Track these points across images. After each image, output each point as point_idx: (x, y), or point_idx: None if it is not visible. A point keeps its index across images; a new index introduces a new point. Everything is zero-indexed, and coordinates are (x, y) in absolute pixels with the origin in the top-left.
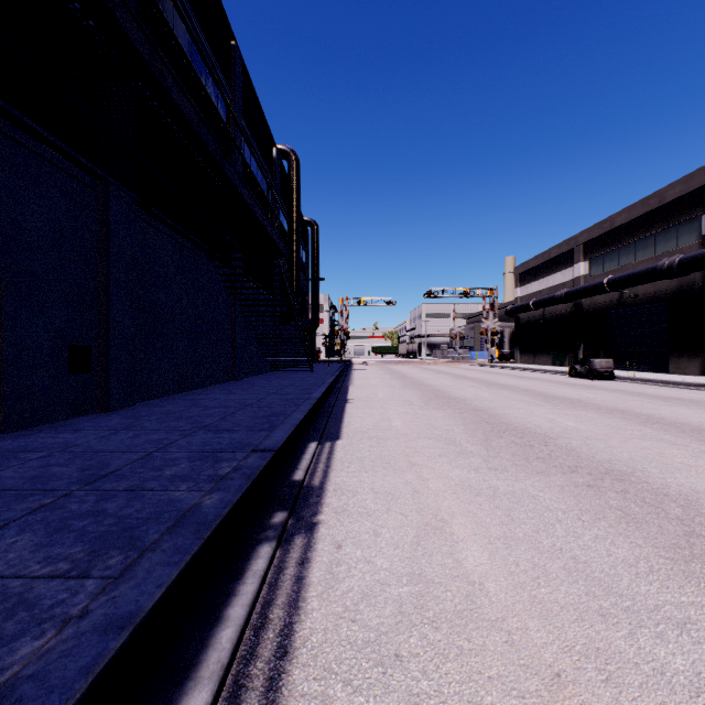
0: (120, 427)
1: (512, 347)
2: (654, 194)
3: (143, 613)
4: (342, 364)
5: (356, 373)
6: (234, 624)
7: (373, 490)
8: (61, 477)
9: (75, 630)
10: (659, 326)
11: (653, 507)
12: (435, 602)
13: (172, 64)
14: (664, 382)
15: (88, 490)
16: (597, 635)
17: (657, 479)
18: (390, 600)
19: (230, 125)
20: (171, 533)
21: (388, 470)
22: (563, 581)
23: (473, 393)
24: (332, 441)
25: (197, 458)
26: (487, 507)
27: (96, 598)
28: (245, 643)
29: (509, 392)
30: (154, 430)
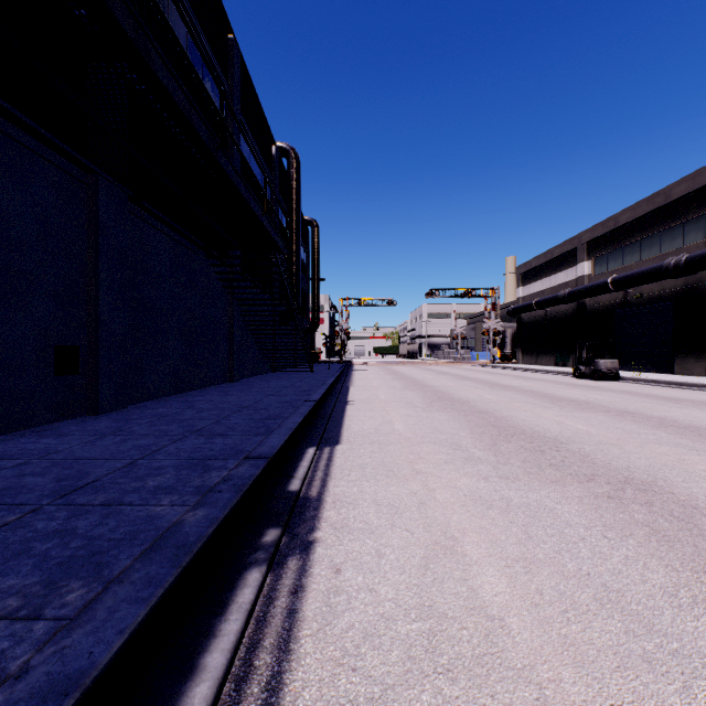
0: (107, 432)
1: (514, 347)
2: (660, 192)
3: (96, 670)
4: (342, 364)
5: (356, 374)
6: (210, 676)
7: (376, 502)
8: (33, 489)
9: (6, 697)
10: (664, 326)
11: (684, 522)
12: (450, 643)
13: (167, 55)
14: (671, 383)
15: (60, 505)
16: (646, 689)
17: (682, 489)
18: (397, 641)
19: (228, 120)
20: (144, 559)
21: (391, 479)
22: (596, 615)
23: (476, 395)
24: (331, 446)
25: (185, 467)
26: (501, 522)
27: (41, 649)
28: (223, 701)
29: (513, 394)
30: (143, 434)
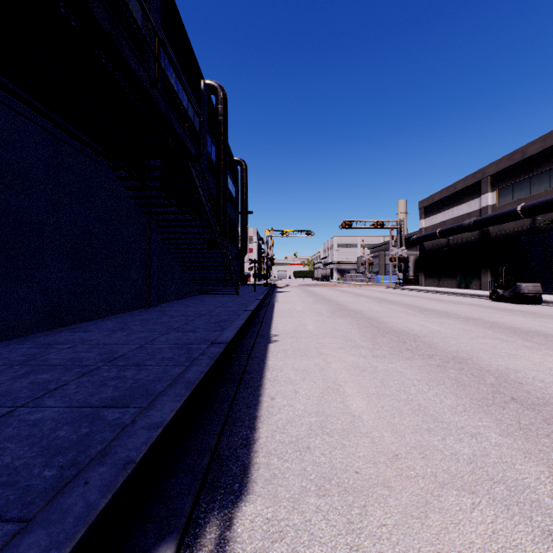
0: None
1: (416, 272)
2: None
3: None
4: (267, 286)
5: (280, 296)
6: None
7: None
8: None
9: None
10: None
11: None
12: None
13: None
14: None
15: None
16: None
17: None
18: None
19: (144, 29)
20: None
21: None
22: None
23: (417, 324)
24: (224, 509)
25: None
26: None
27: None
28: None
29: (457, 322)
30: None
